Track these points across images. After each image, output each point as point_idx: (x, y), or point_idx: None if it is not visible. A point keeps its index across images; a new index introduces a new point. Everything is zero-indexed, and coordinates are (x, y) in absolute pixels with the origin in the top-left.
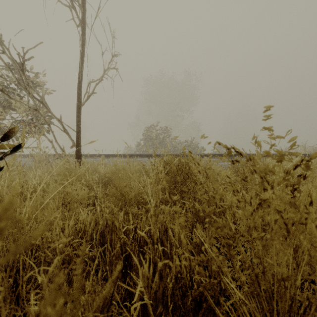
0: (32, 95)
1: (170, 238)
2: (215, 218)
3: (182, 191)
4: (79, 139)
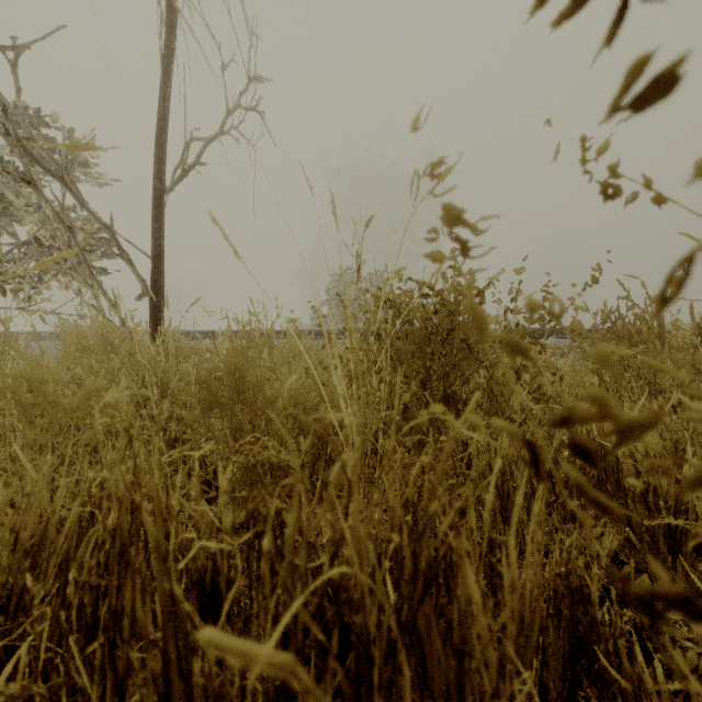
0: (35, 160)
1: (466, 623)
2: None
3: (447, 399)
4: (160, 277)
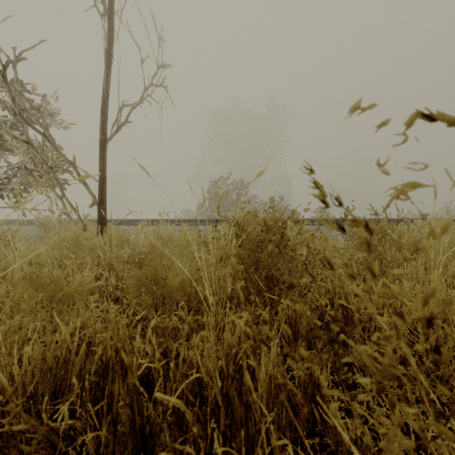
0: (28, 123)
1: (248, 394)
2: (353, 344)
3: (268, 278)
4: (104, 193)
